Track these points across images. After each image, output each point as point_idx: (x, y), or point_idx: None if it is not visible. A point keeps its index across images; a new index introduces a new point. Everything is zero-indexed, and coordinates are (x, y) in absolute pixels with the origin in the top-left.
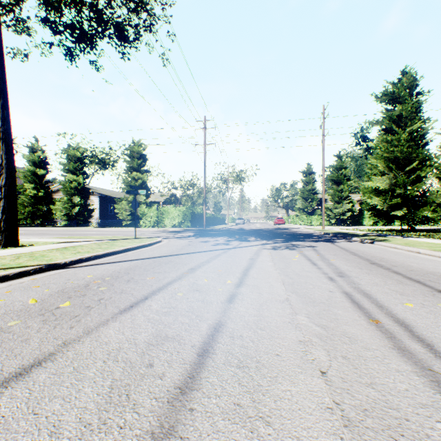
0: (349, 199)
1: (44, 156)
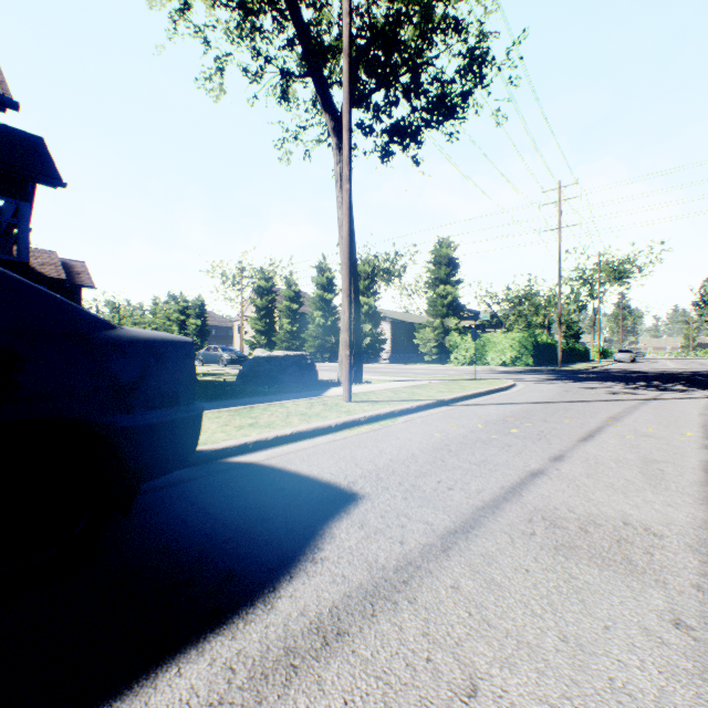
0: None
1: (331, 276)
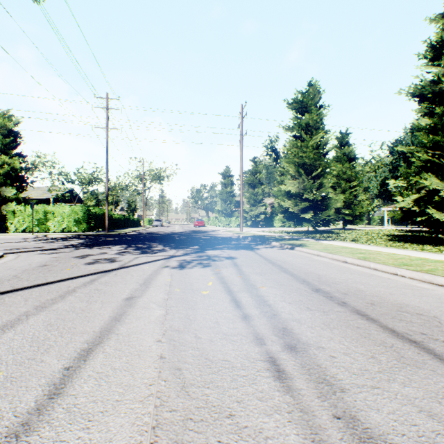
0: (262, 202)
1: None
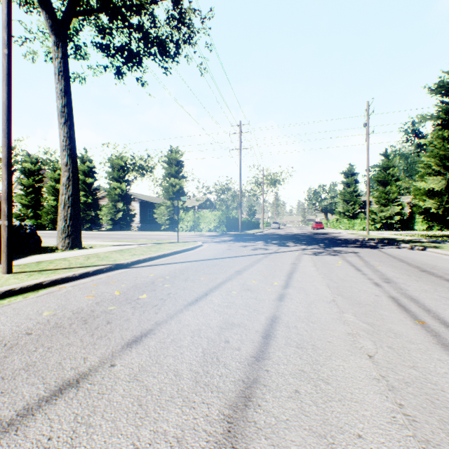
0: (397, 201)
1: (92, 165)
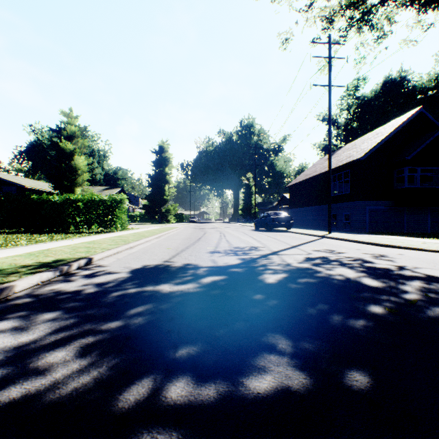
0: None
1: None
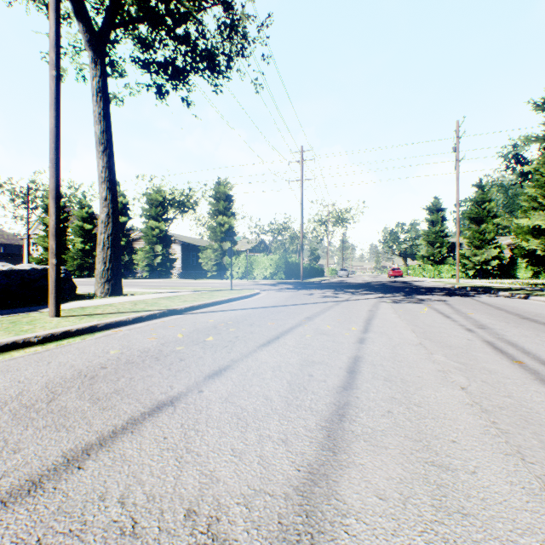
0: (494, 243)
1: (125, 201)
